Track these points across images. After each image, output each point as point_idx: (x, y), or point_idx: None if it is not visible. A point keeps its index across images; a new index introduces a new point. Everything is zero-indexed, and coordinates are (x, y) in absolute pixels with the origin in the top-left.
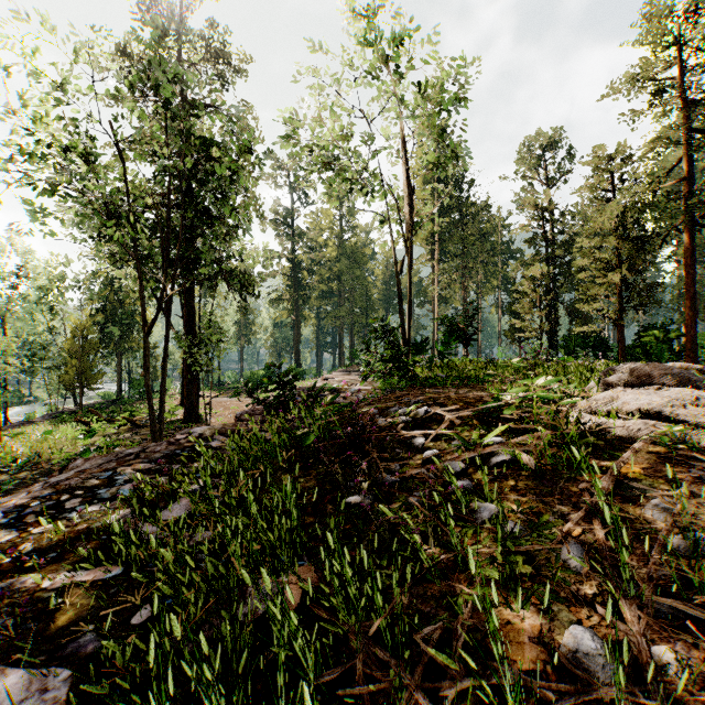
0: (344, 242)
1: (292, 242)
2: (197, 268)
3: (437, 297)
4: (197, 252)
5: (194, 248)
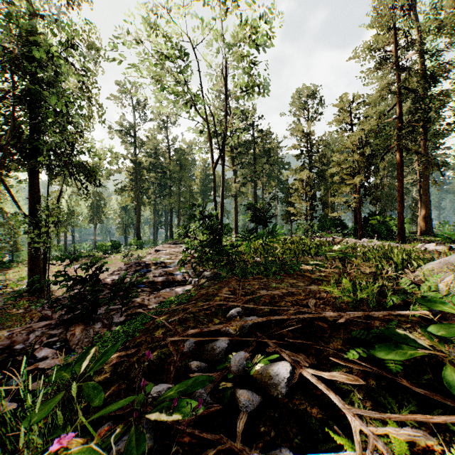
0: (173, 151)
1: (134, 148)
2: (38, 157)
3: (237, 192)
4: (37, 143)
5: (37, 140)
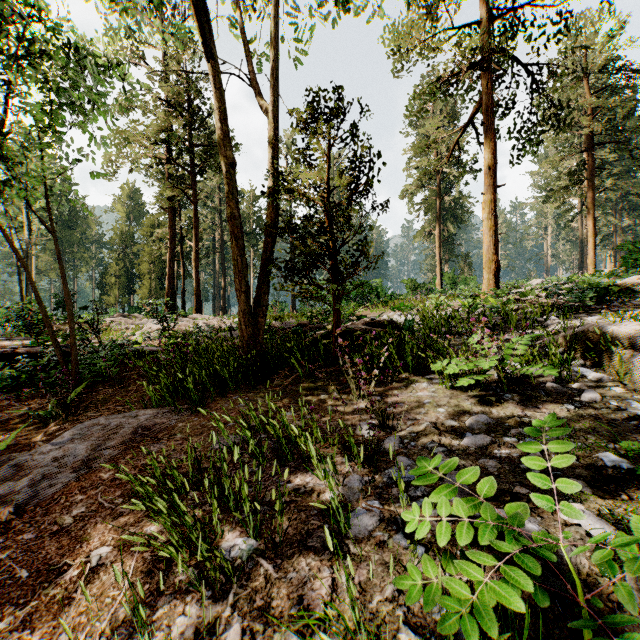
0: None
1: None
2: None
3: None
4: None
5: None
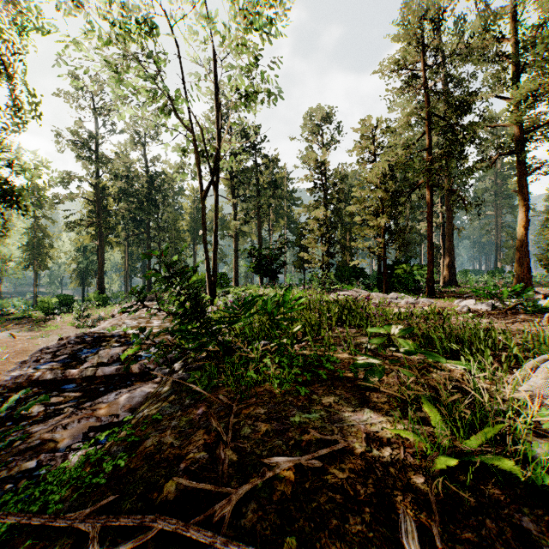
0: (152, 175)
1: (95, 167)
2: None
3: (238, 231)
4: None
5: None
